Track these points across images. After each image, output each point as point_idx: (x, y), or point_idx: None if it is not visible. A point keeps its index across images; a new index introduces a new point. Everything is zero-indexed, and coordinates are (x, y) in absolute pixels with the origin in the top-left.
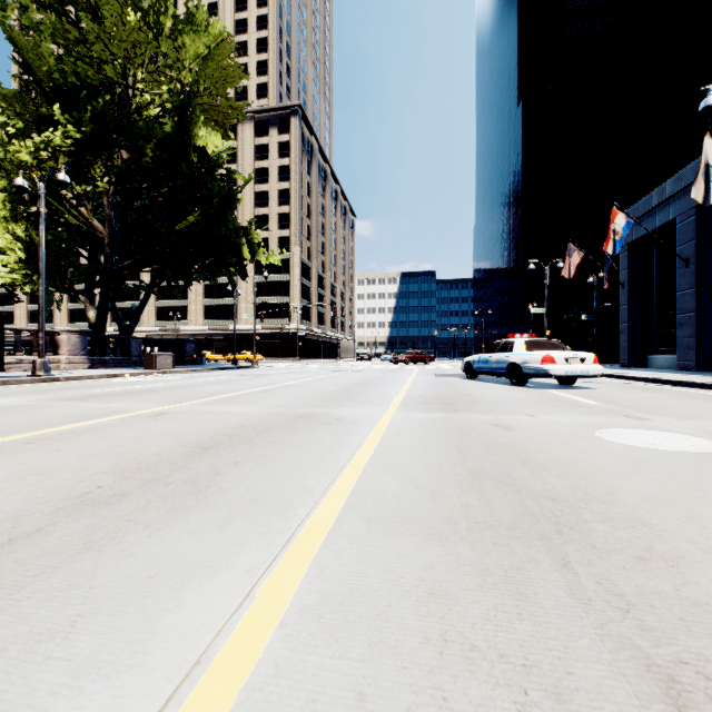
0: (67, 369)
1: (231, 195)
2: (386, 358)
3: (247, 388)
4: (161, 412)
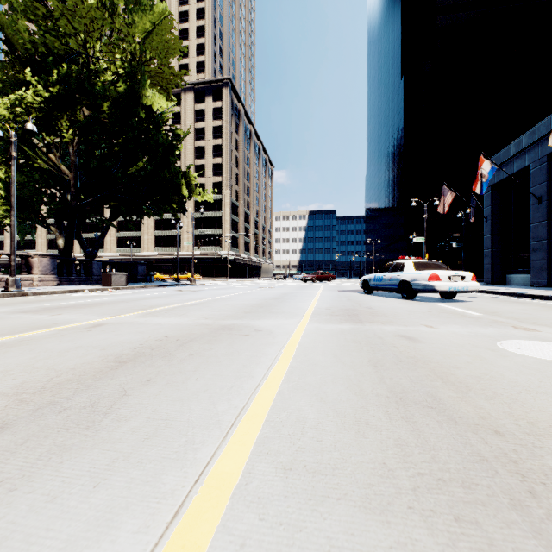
0: (39, 286)
1: (173, 145)
2: (298, 277)
3: (182, 302)
4: (99, 323)
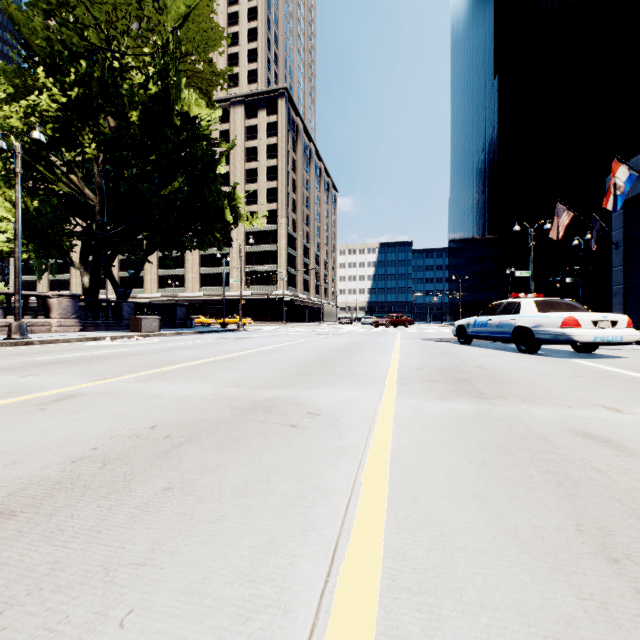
0: (58, 332)
1: (215, 160)
2: (366, 322)
3: (215, 355)
4: (71, 393)
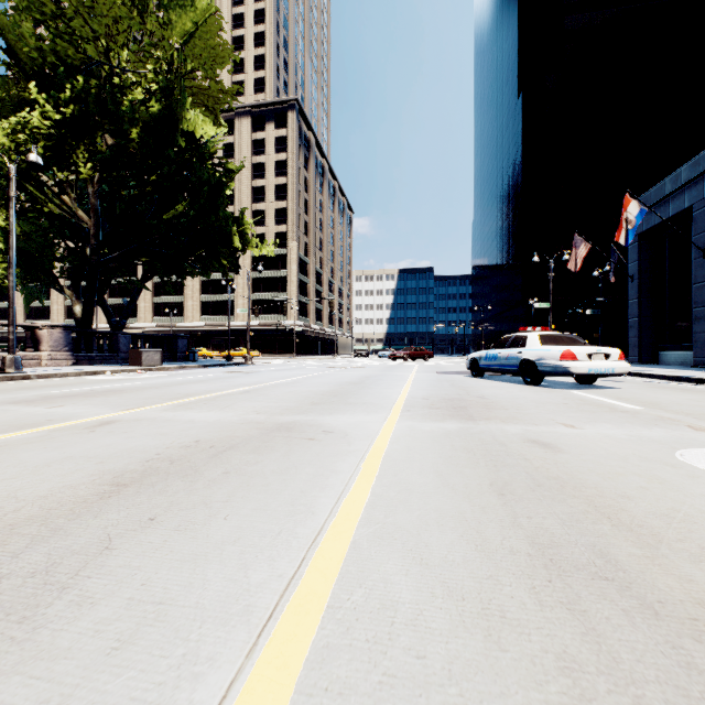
0: (48, 366)
1: (222, 183)
2: (384, 355)
3: (229, 388)
4: (109, 420)
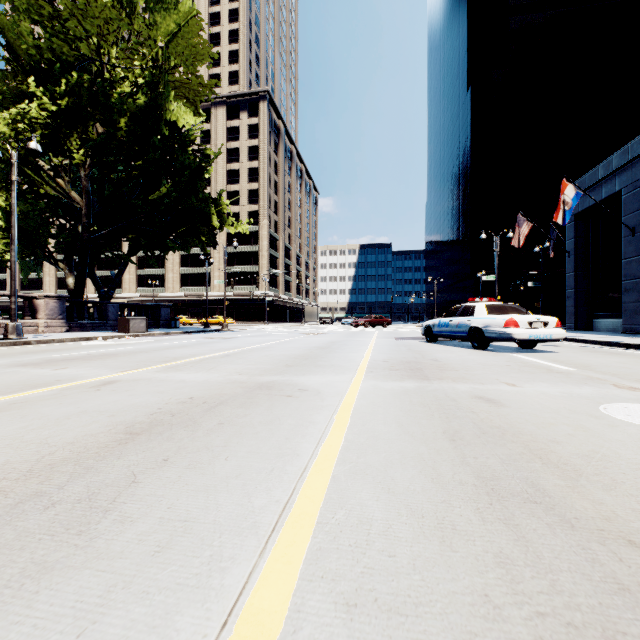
0: (45, 333)
1: (202, 167)
2: (347, 322)
3: (211, 352)
4: (110, 380)
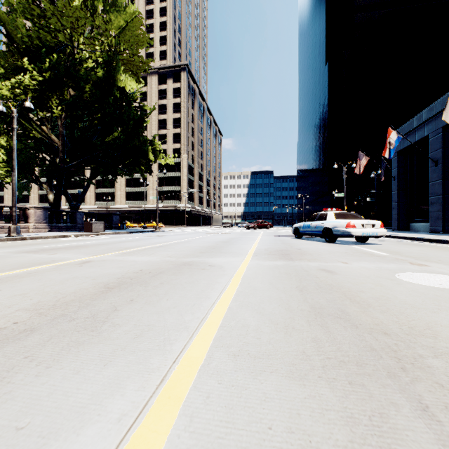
0: (34, 232)
1: (142, 119)
2: (242, 225)
3: (150, 244)
4: (87, 260)
